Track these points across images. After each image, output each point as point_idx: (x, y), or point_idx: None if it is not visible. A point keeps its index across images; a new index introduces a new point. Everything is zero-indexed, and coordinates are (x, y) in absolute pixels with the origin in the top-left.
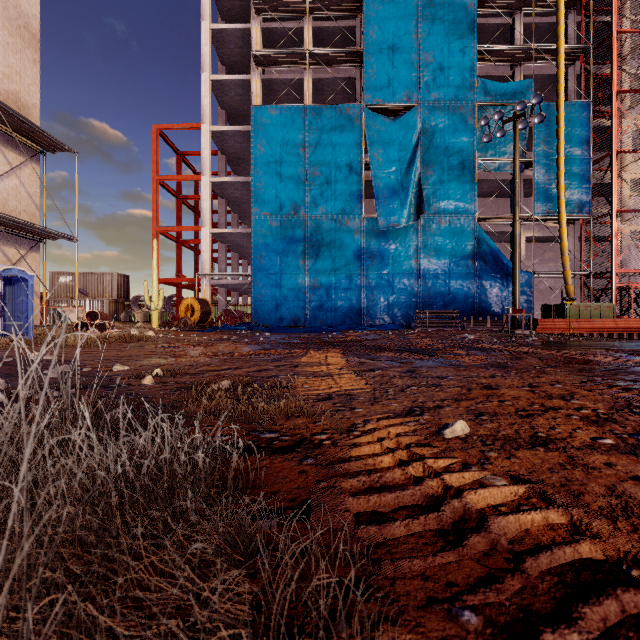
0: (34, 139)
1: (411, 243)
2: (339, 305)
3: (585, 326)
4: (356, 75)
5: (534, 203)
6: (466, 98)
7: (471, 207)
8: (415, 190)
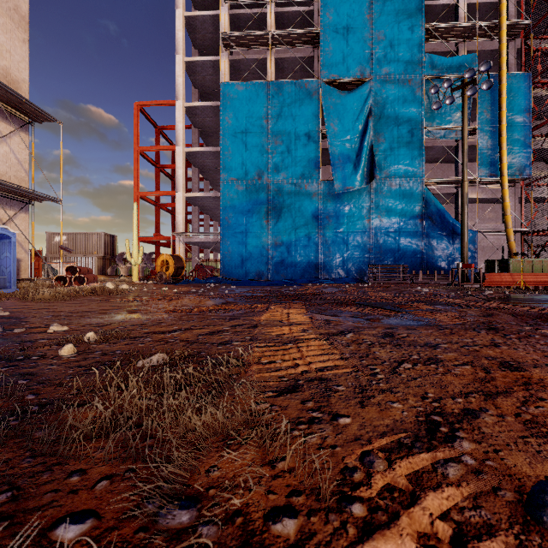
0: (22, 110)
1: (364, 204)
2: (299, 261)
3: (530, 280)
4: (314, 54)
5: (478, 167)
6: (414, 72)
7: (419, 171)
8: (368, 156)
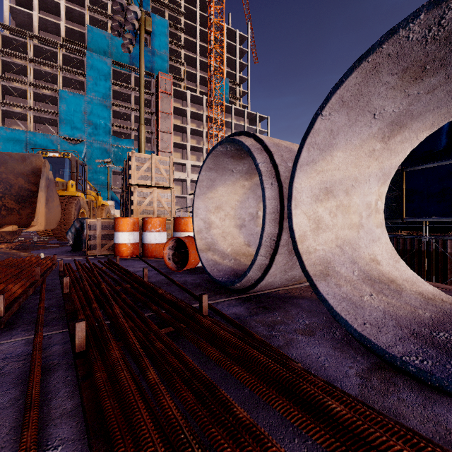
0: None
1: None
2: None
3: None
4: (58, 119)
5: None
6: (107, 142)
7: (109, 183)
8: None
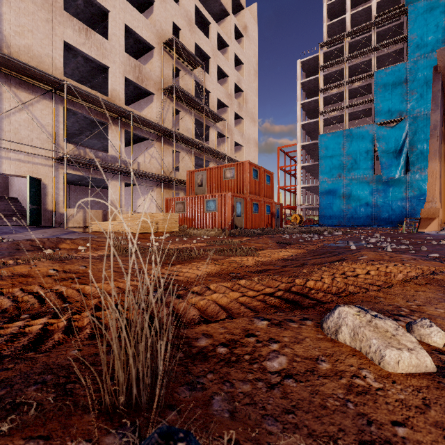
0: None
1: (402, 185)
2: (361, 216)
3: None
4: (371, 107)
5: None
6: None
7: None
8: (405, 159)
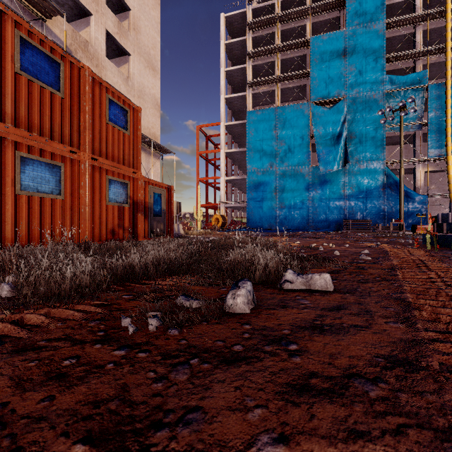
0: (161, 151)
1: (340, 180)
2: (296, 217)
3: None
4: (306, 83)
5: (428, 150)
6: (378, 89)
7: (381, 156)
8: (343, 148)
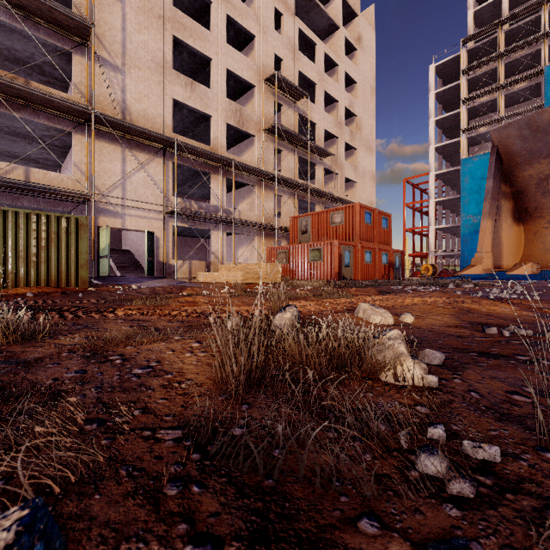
0: None
1: None
2: None
3: None
4: None
5: None
6: None
7: None
8: None
